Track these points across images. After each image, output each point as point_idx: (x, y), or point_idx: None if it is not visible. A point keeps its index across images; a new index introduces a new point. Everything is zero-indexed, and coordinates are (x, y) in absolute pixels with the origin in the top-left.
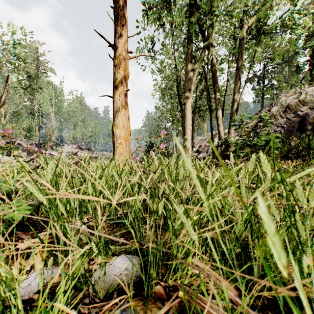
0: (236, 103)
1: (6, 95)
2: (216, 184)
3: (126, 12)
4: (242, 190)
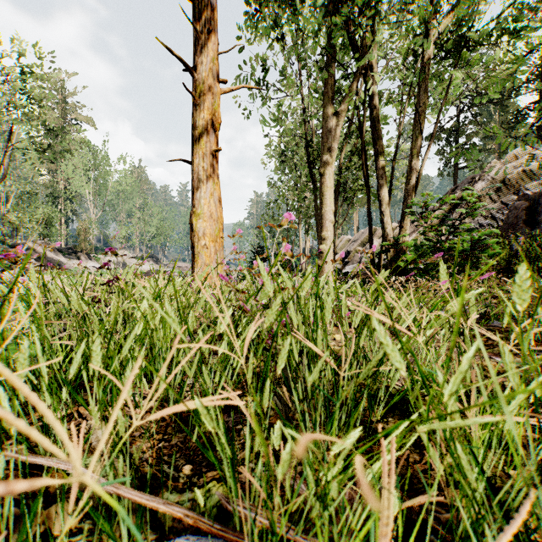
0: (415, 173)
1: (7, 164)
2: (408, 335)
3: (215, 8)
4: (505, 362)
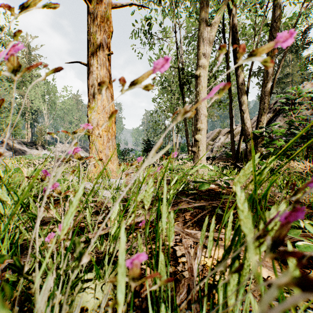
0: (271, 78)
1: None
2: None
3: None
4: None
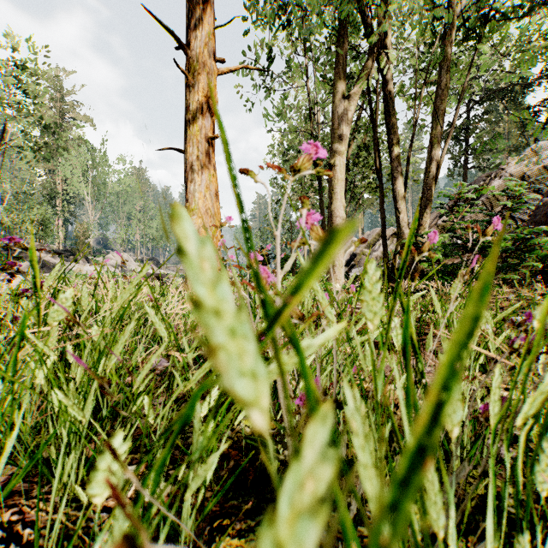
0: (435, 165)
1: (1, 163)
2: None
3: None
4: None
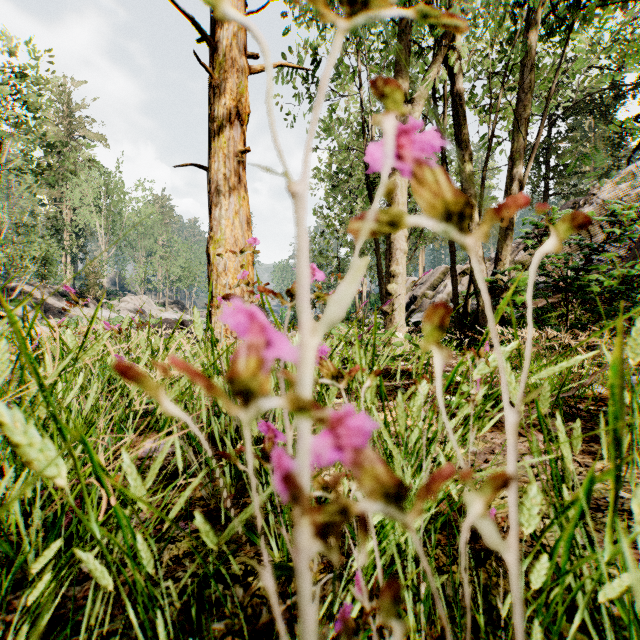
0: (518, 186)
1: None
2: None
3: None
4: None
